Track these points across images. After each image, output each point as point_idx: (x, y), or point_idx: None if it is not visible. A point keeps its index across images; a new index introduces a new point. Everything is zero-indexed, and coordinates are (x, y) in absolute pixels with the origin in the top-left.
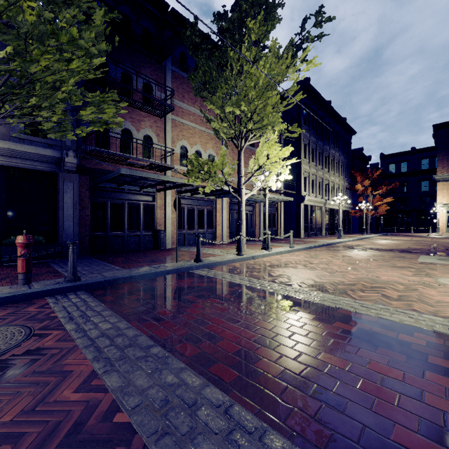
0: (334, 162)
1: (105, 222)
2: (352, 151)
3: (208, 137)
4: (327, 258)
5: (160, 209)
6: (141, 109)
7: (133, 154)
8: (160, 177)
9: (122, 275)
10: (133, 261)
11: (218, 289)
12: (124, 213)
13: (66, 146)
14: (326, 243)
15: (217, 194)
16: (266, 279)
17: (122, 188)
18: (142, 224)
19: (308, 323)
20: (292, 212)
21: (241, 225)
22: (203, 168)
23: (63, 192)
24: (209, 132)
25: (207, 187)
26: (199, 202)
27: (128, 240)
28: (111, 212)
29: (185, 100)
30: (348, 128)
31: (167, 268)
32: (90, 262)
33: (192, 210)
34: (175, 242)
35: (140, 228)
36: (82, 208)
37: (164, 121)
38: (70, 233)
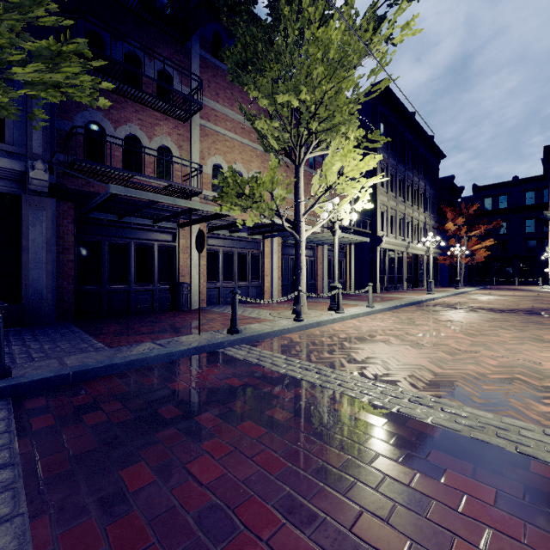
0: (419, 193)
1: (100, 271)
2: (440, 181)
3: (252, 154)
4: (429, 325)
5: (183, 252)
6: (154, 108)
7: (143, 173)
8: (176, 202)
9: (95, 362)
10: (133, 331)
11: (264, 394)
12: (129, 258)
13: (33, 155)
14: (415, 300)
15: (264, 232)
16: (347, 368)
17: (126, 221)
18: (156, 274)
19: (491, 524)
20: (365, 258)
21: (300, 275)
22: (243, 190)
23: (28, 225)
24: (254, 147)
25: (249, 219)
26: (240, 243)
27: (135, 298)
28: (110, 257)
29: (220, 100)
30: (435, 149)
31: (180, 346)
32: (64, 333)
33: (230, 255)
34: (206, 299)
35: (154, 279)
36: (62, 250)
37: (189, 128)
38: (41, 288)
